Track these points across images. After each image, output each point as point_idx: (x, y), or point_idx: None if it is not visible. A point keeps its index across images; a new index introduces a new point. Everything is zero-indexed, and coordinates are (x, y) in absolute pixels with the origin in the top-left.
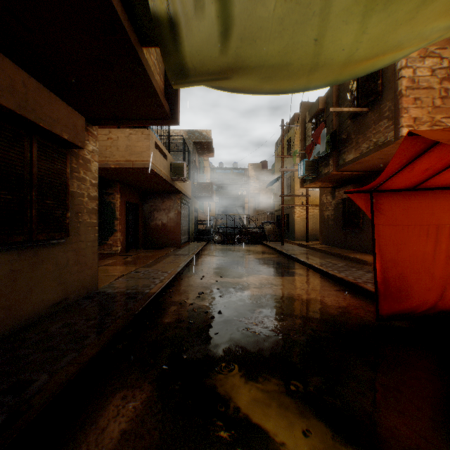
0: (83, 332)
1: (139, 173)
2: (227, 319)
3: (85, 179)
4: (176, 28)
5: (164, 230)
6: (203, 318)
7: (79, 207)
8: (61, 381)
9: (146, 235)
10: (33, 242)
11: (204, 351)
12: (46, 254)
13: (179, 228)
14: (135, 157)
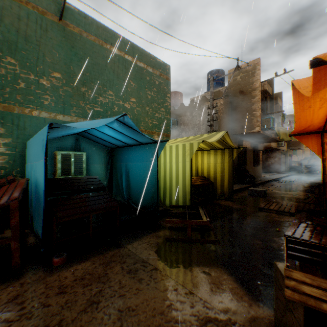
0: (266, 179)
1: (266, 147)
2: (294, 182)
3: (260, 155)
4: (283, 139)
5: (272, 166)
6: (288, 181)
7: (259, 160)
8: (268, 180)
9: (263, 167)
10: (257, 166)
11: (287, 182)
12: (257, 168)
13: (279, 165)
14: (265, 144)
